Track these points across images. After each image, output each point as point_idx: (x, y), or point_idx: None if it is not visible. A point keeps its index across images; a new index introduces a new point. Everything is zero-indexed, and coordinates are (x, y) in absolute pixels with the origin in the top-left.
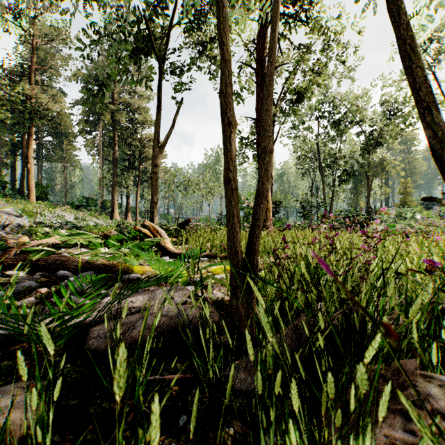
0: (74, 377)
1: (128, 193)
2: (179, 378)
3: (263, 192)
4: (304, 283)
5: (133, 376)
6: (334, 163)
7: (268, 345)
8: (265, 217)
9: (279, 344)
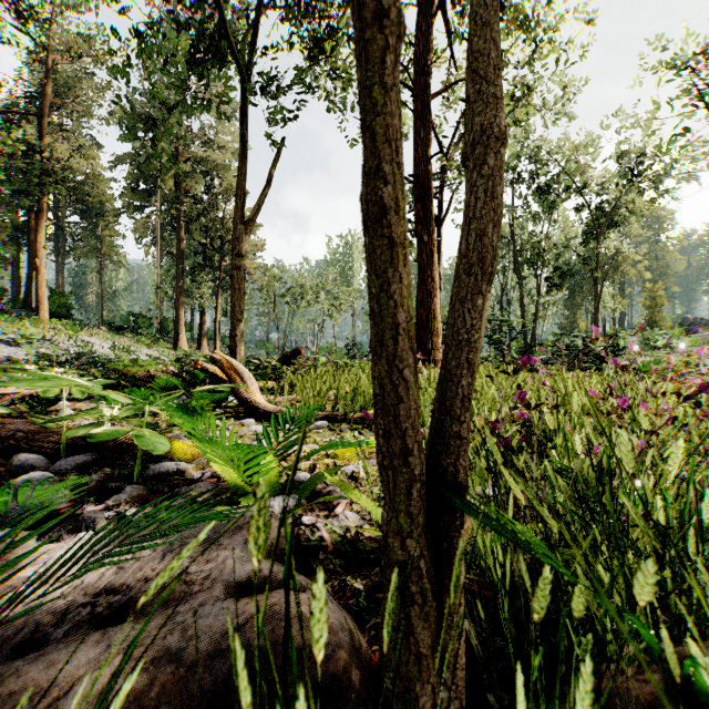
0: None
1: (202, 307)
2: None
3: (483, 259)
4: (598, 530)
5: None
6: (538, 256)
7: None
8: (430, 345)
9: None
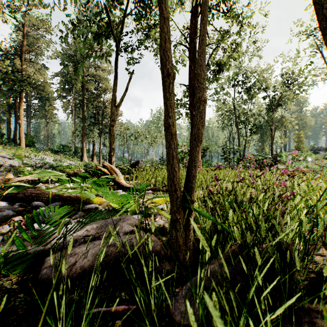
0: (25, 308)
1: (94, 142)
2: (123, 309)
3: (199, 136)
4: (234, 215)
5: (81, 306)
6: (246, 119)
7: (213, 294)
8: None
9: (225, 294)
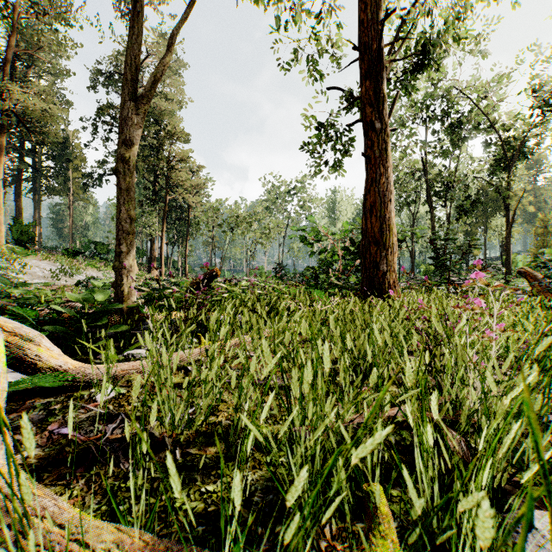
0: None
1: (152, 236)
2: None
3: None
4: None
5: None
6: (449, 187)
7: None
8: (384, 265)
9: None
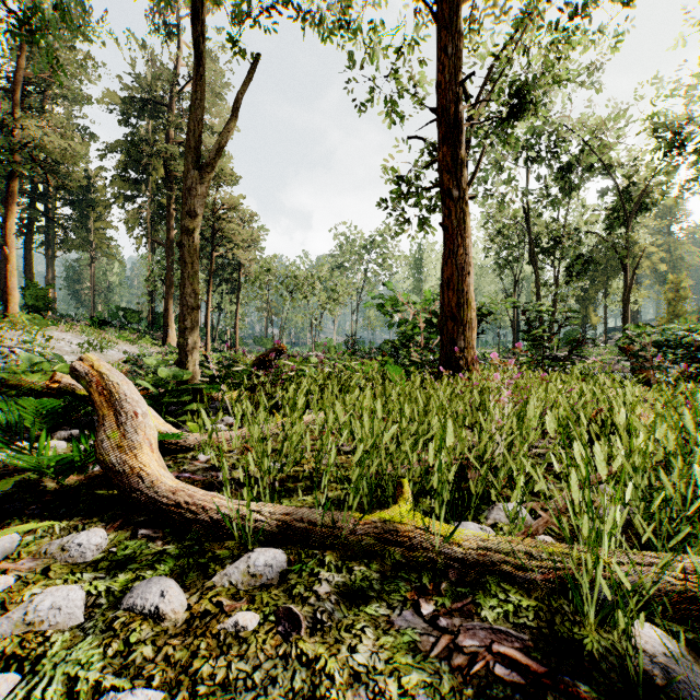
0: None
1: None
2: None
3: None
4: None
5: None
6: (557, 243)
7: None
8: (461, 341)
9: None
